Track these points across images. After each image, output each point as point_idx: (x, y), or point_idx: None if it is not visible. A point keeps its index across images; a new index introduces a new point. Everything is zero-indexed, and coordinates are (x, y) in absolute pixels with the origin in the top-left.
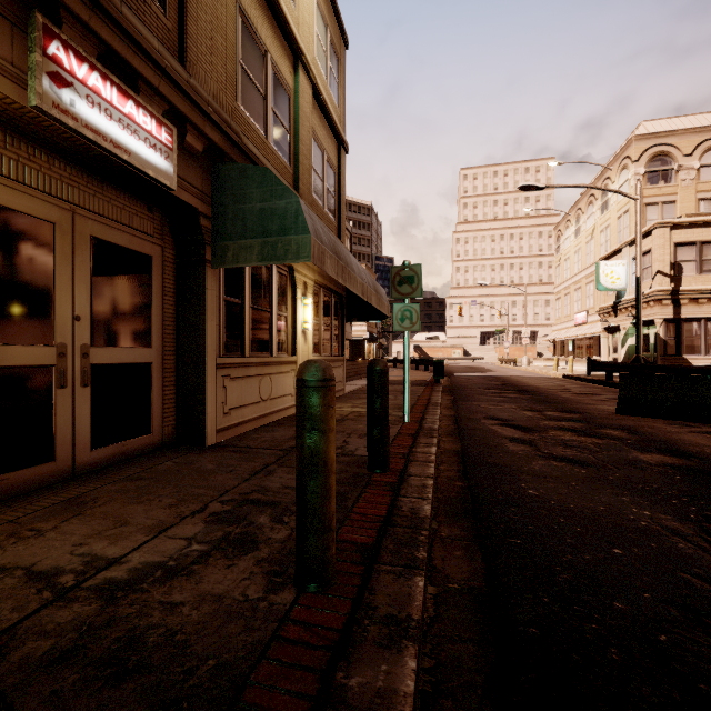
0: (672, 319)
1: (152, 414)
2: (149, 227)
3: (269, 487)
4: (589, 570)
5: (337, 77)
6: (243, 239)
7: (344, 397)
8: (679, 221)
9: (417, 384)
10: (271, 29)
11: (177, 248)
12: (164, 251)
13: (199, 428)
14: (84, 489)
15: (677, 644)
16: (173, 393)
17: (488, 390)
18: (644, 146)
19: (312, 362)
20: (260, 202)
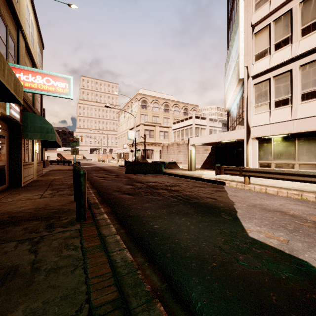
0: (144, 149)
1: (6, 179)
2: (5, 128)
3: (55, 188)
4: (109, 188)
5: (41, 61)
6: (34, 133)
7: (45, 175)
8: (145, 123)
9: (69, 170)
10: (29, 60)
11: (9, 132)
12: (7, 134)
13: (19, 182)
14: (8, 193)
15: (115, 189)
16: (8, 173)
17: (95, 171)
18: (141, 97)
19: (77, 164)
20: (40, 124)
